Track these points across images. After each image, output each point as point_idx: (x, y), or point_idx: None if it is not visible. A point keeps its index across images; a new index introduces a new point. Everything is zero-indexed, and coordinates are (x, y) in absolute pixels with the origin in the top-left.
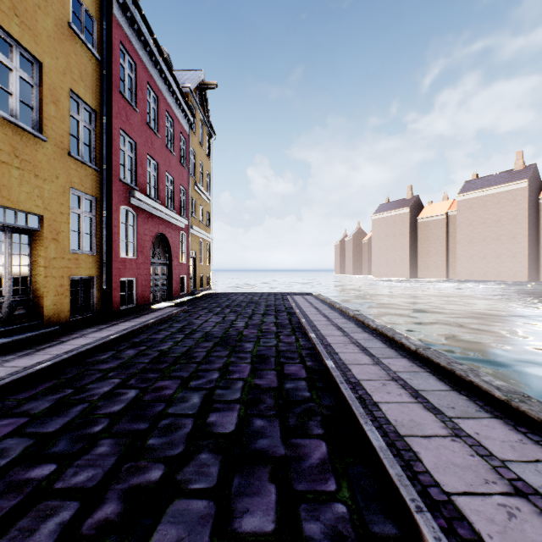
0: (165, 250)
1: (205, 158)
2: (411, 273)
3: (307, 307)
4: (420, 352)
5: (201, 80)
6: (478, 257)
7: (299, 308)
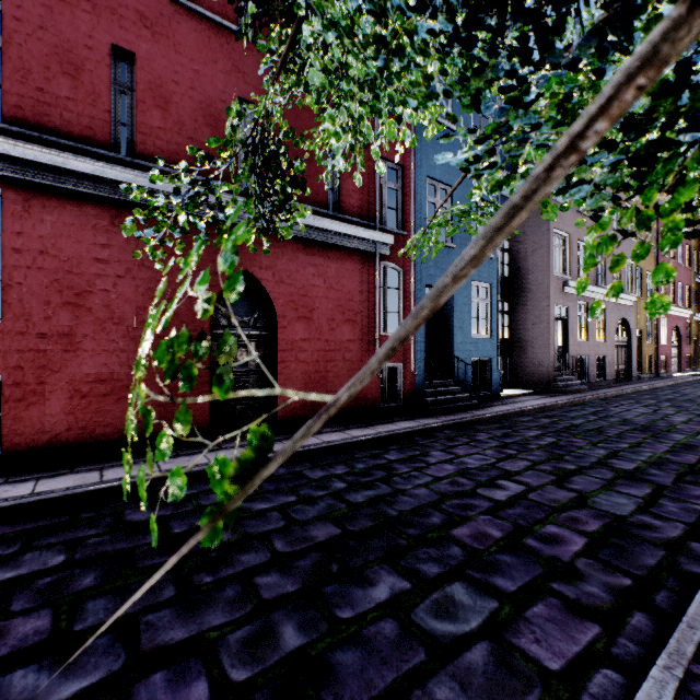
0: (674, 336)
1: None
2: None
3: None
4: None
5: None
6: None
7: None
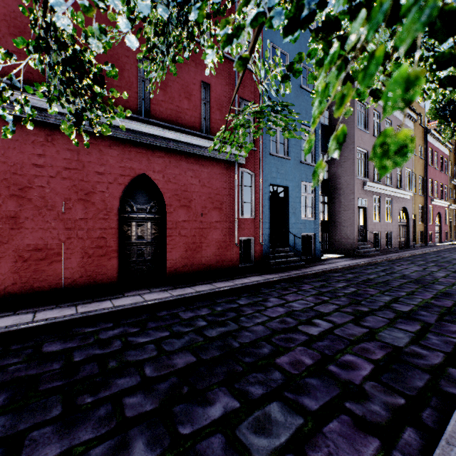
0: (437, 219)
1: (455, 159)
2: None
3: None
4: None
5: None
6: None
7: None
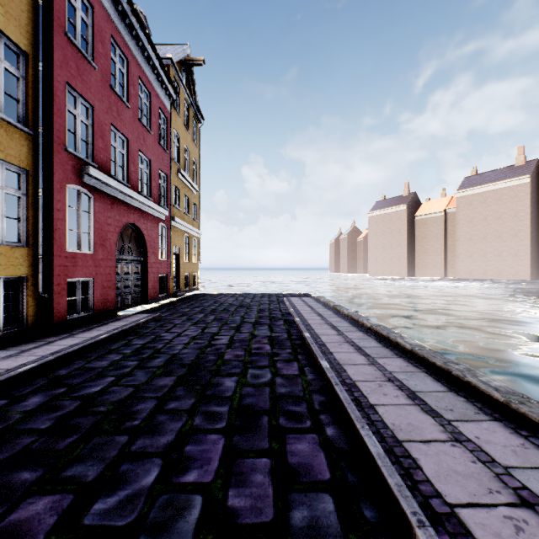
0: (139, 244)
1: (191, 144)
2: (408, 271)
3: (309, 314)
4: (519, 409)
5: (187, 55)
6: (478, 255)
7: (298, 315)
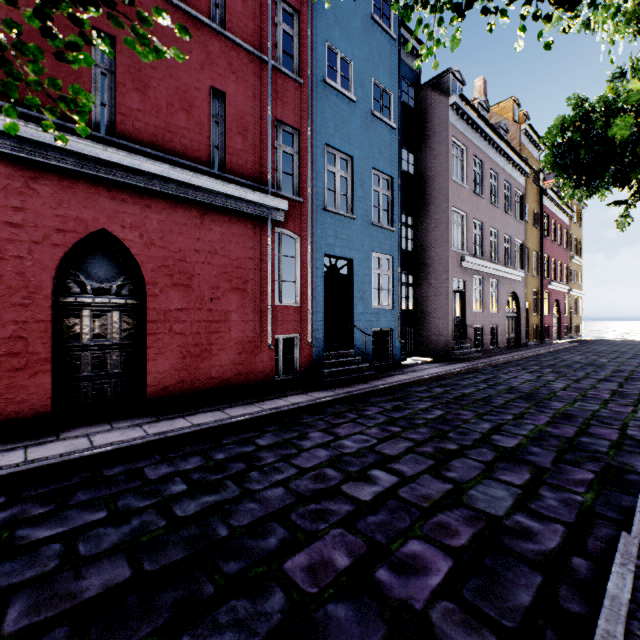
0: (555, 308)
1: (577, 231)
2: None
3: None
4: None
5: None
6: None
7: None
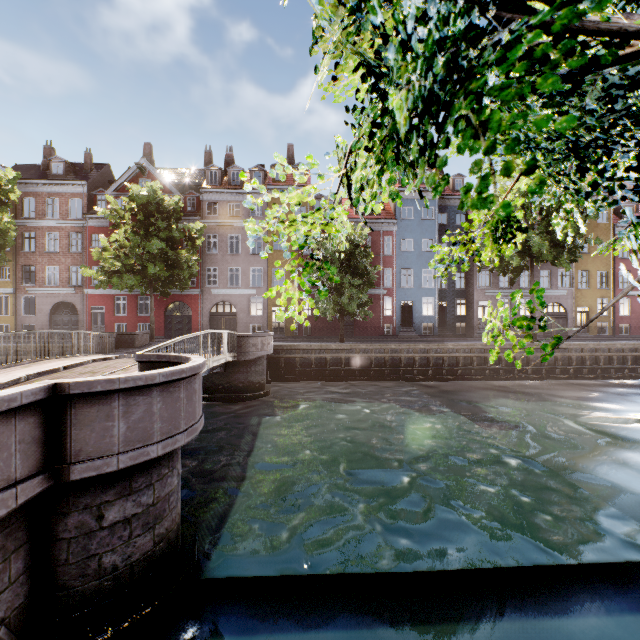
0: None
1: None
2: None
3: None
4: None
5: None
6: None
7: None
